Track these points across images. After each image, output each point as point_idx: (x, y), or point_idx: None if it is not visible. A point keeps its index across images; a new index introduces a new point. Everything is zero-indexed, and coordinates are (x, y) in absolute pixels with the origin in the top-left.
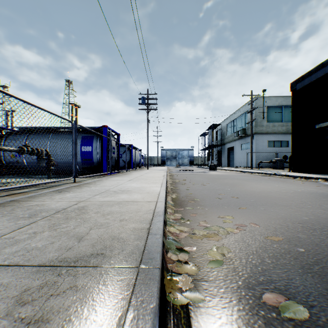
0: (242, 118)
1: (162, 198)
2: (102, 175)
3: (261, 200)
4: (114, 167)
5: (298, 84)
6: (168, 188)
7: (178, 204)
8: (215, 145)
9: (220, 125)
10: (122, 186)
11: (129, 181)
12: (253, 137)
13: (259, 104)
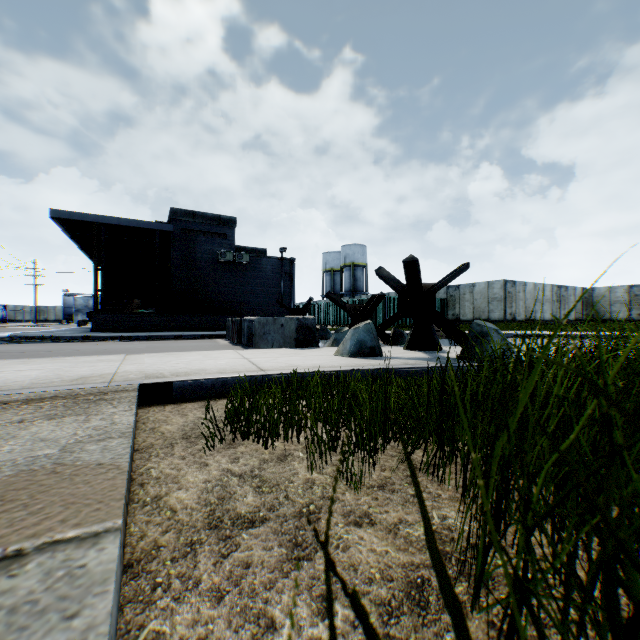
0: None
1: None
2: None
3: None
4: None
5: None
6: None
7: None
8: None
9: None
10: None
11: None
12: None
13: None
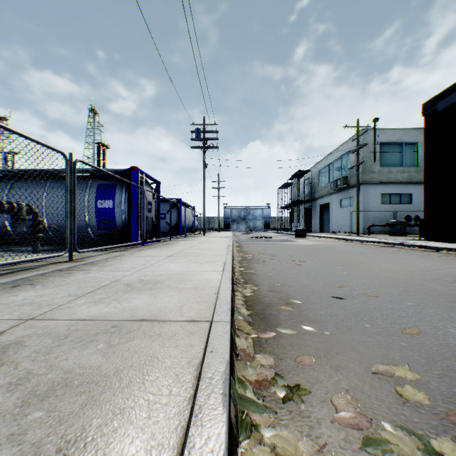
0: (342, 161)
1: (225, 307)
2: (129, 245)
3: (425, 301)
4: (151, 233)
5: (439, 103)
6: (236, 272)
7: (258, 316)
8: (302, 201)
9: (308, 173)
10: (149, 271)
11: (168, 259)
12: (359, 189)
13: (368, 140)
